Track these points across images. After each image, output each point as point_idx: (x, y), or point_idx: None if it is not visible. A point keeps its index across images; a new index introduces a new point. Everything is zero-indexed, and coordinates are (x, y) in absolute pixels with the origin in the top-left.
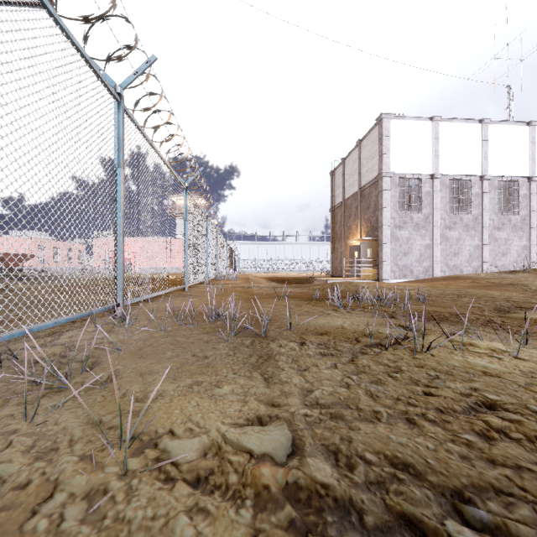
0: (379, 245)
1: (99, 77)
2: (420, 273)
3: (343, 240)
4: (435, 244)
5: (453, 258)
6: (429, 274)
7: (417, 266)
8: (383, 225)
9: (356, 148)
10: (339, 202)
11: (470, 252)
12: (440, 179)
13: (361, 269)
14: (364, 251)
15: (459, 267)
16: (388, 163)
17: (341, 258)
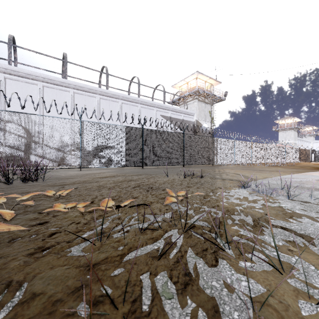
0: None
1: (232, 140)
2: None
3: None
4: None
5: None
6: None
7: None
8: None
9: None
10: None
11: None
12: None
13: None
14: None
15: None
16: None
17: None
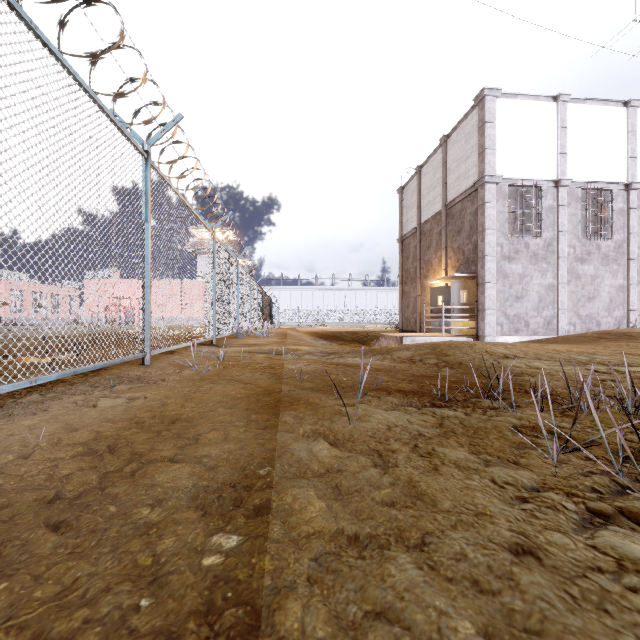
0: (479, 285)
1: None
2: (540, 327)
3: (419, 280)
4: (560, 284)
5: (587, 305)
6: (552, 328)
7: (535, 316)
8: (485, 255)
9: (439, 149)
10: (412, 228)
11: (610, 295)
12: (569, 187)
13: (451, 321)
14: (456, 294)
15: (595, 317)
16: (492, 162)
17: (415, 305)
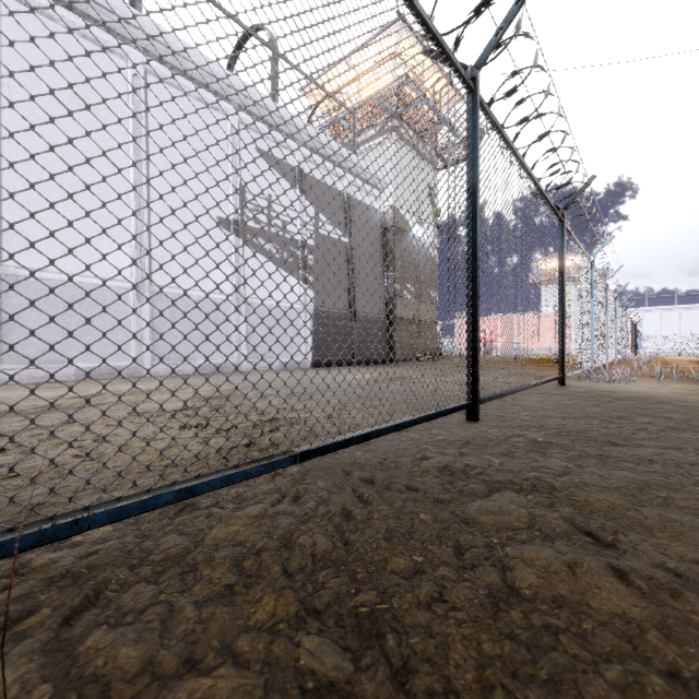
0: None
1: (588, 261)
2: None
3: None
4: None
5: None
6: None
7: None
8: None
9: None
10: None
11: None
12: None
13: None
14: None
15: None
16: None
17: None
